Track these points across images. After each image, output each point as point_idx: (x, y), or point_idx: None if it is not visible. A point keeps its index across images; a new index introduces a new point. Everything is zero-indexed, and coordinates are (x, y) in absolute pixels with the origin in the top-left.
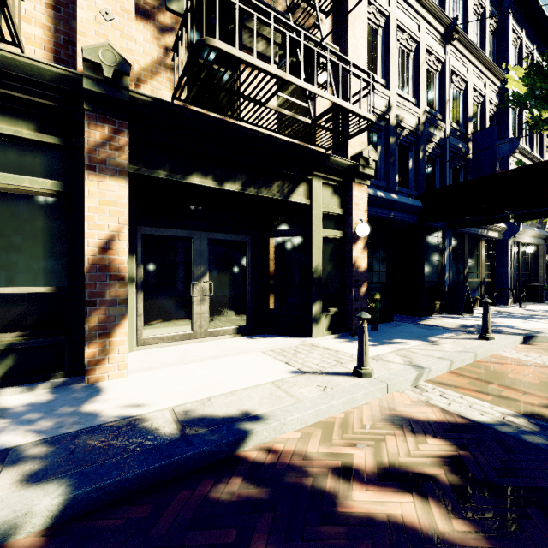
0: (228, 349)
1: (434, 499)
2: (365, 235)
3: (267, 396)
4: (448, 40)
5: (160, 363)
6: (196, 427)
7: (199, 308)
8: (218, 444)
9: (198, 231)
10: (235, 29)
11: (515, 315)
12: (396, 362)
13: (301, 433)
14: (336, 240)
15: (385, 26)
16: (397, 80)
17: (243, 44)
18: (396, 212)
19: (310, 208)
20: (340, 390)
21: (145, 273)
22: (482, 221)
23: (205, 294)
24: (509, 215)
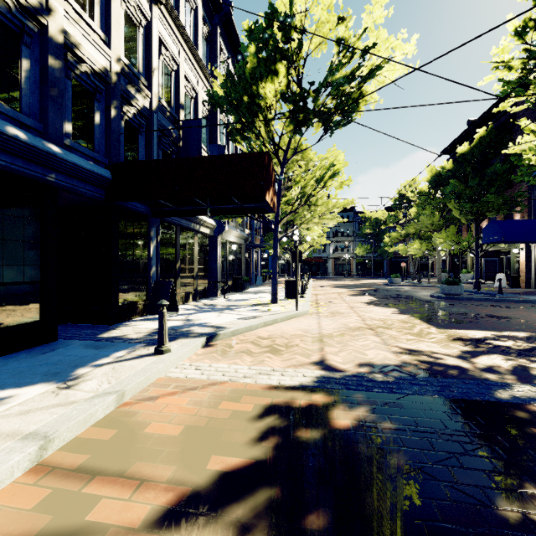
0: None
1: None
2: None
3: None
4: None
5: None
6: None
7: None
8: None
9: None
10: None
11: (216, 308)
12: None
13: None
14: None
15: None
16: None
17: None
18: (61, 175)
19: None
20: None
21: None
22: (185, 211)
23: None
24: (207, 208)
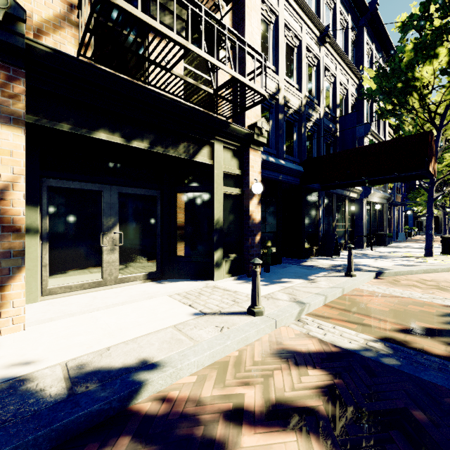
0: (136, 295)
1: (315, 434)
2: (259, 192)
3: (167, 340)
4: (322, 42)
5: (63, 313)
6: (87, 383)
7: (109, 257)
8: (108, 401)
9: (108, 185)
10: (143, 0)
11: (368, 256)
12: (283, 299)
13: (197, 376)
14: (236, 196)
15: (275, 23)
16: (285, 69)
17: (151, 15)
18: (283, 175)
19: (213, 168)
20: (235, 330)
21: (51, 224)
22: (346, 184)
23: (115, 244)
24: (365, 180)
